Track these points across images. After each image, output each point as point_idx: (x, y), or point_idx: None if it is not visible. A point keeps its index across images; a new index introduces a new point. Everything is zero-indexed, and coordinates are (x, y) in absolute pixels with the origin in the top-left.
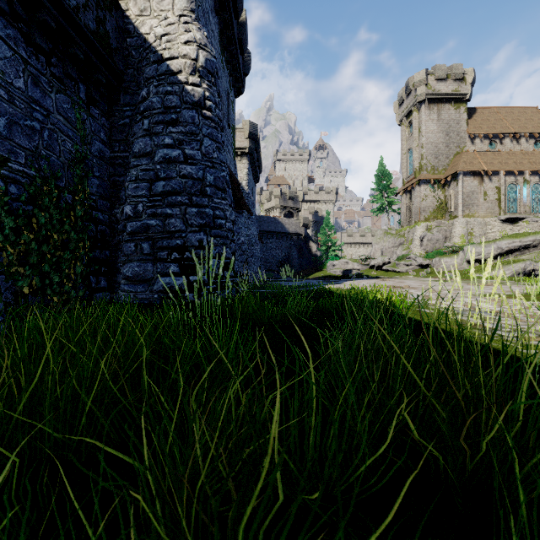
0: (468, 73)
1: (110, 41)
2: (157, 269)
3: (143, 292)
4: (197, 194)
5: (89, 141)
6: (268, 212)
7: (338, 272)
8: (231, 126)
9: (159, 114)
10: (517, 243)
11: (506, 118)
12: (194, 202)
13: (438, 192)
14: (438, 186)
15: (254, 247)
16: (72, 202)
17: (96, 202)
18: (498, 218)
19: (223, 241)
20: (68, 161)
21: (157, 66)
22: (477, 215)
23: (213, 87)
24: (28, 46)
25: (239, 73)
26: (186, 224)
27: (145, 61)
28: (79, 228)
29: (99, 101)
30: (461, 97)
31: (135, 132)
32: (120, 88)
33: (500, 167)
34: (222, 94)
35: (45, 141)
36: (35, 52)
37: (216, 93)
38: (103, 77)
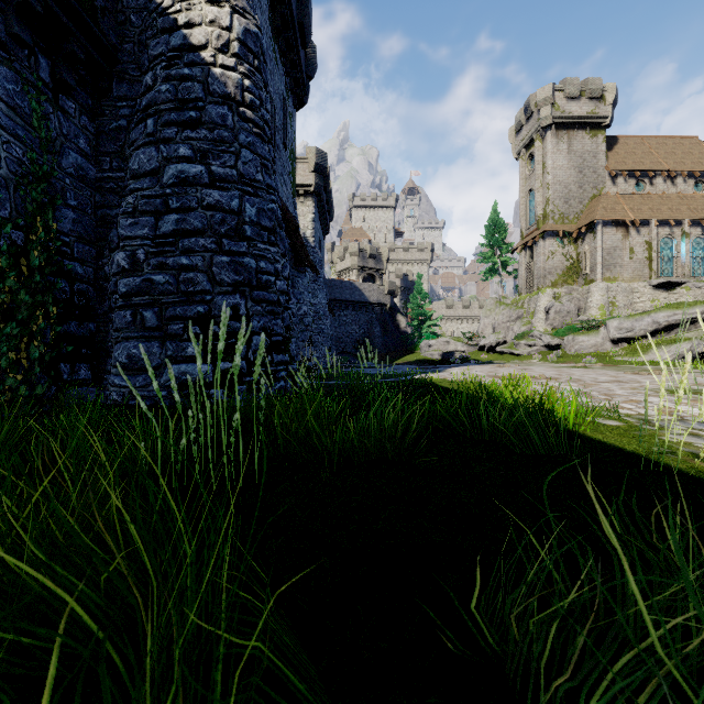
0: (608, 90)
1: None
2: (167, 351)
3: (144, 387)
4: (231, 235)
5: (56, 149)
6: (342, 274)
7: (436, 356)
8: (289, 147)
9: (171, 111)
10: (680, 316)
11: (657, 151)
12: (225, 247)
13: (568, 249)
14: (568, 240)
15: (322, 321)
16: (25, 243)
17: (71, 246)
18: (648, 283)
19: (271, 309)
20: (16, 176)
21: (168, 37)
22: (621, 279)
23: (257, 74)
24: None
25: (300, 74)
26: (213, 281)
27: (150, 30)
28: (37, 285)
29: (75, 88)
30: (598, 122)
31: (134, 140)
32: (111, 71)
33: (651, 215)
34: (274, 97)
35: None
36: None
37: (261, 83)
38: (80, 49)
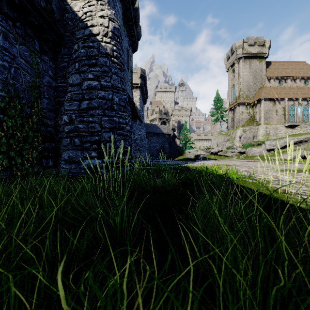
0: (267, 42)
1: (54, 15)
2: (83, 154)
3: (75, 168)
4: (108, 109)
5: (41, 76)
6: (151, 121)
7: (192, 156)
8: (130, 69)
9: (85, 60)
10: (296, 139)
11: (288, 68)
12: (106, 113)
13: (249, 110)
14: (249, 106)
15: (143, 142)
16: (30, 113)
17: (46, 113)
18: (284, 125)
19: (124, 138)
20: (27, 87)
21: (84, 30)
22: (272, 123)
23: (118, 44)
24: (0, 14)
25: (134, 39)
26: (102, 127)
27: (76, 27)
28: (35, 129)
29: (48, 51)
30: (262, 55)
31: (70, 71)
32: (61, 44)
33: (285, 96)
34: (124, 50)
35: (12, 74)
36: (5, 18)
37: (120, 48)
38: (50, 36)
